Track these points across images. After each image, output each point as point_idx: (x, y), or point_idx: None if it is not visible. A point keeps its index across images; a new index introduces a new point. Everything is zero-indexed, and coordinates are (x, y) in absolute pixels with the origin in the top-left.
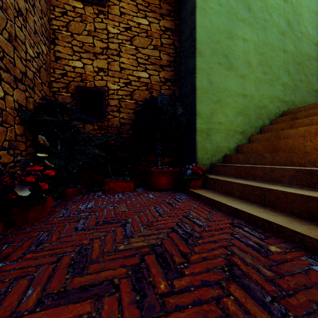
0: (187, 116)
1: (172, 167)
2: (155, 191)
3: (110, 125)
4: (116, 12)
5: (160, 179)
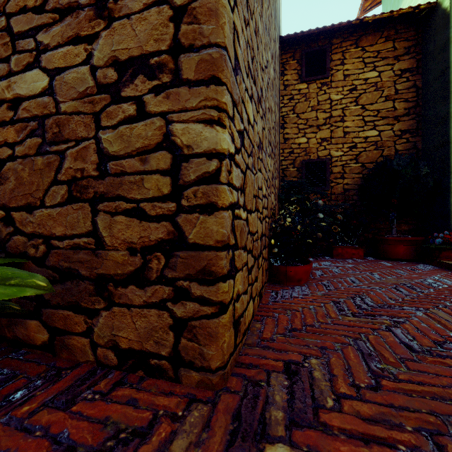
0: (435, 176)
1: (412, 236)
2: (390, 261)
3: (333, 193)
4: (339, 77)
5: (396, 248)
